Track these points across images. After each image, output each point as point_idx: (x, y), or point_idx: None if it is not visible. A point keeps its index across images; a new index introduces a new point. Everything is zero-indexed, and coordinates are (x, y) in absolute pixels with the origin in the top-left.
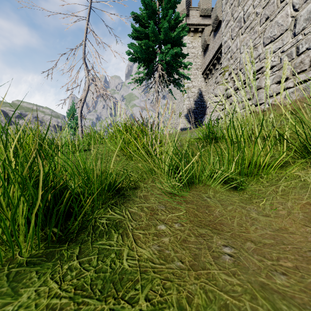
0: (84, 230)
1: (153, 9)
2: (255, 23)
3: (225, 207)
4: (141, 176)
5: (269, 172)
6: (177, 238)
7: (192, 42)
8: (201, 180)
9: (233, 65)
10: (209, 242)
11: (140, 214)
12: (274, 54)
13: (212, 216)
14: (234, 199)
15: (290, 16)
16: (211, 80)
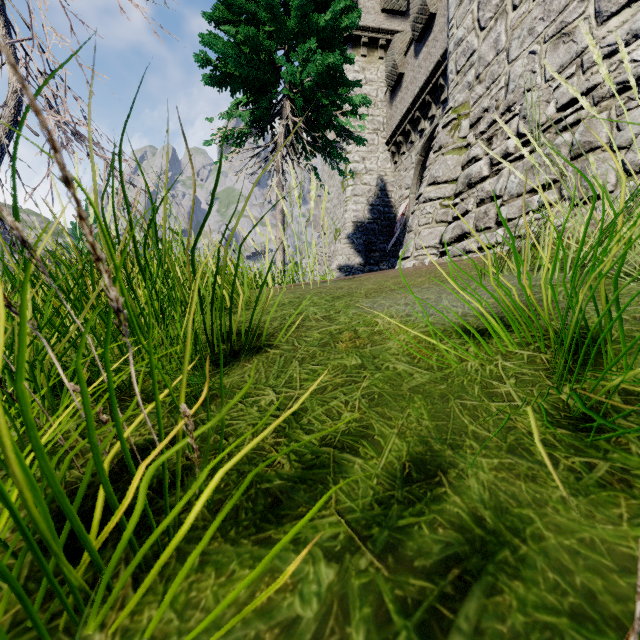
0: None
1: None
2: None
3: None
4: None
5: None
6: None
7: (365, 68)
8: None
9: (483, 100)
10: None
11: None
12: None
13: None
14: None
15: None
16: (407, 157)
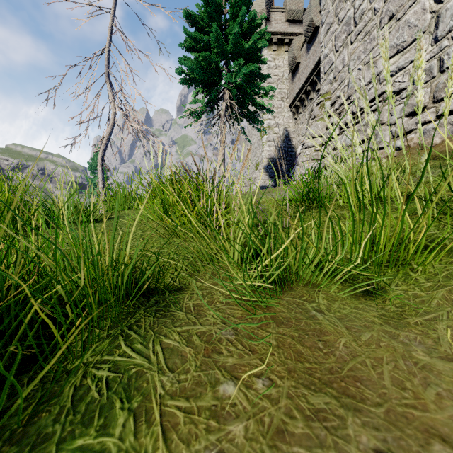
0: (52, 401)
1: (217, 5)
2: (372, 25)
3: (355, 334)
4: (192, 265)
5: (428, 260)
6: (264, 425)
7: (275, 59)
8: (303, 274)
9: (337, 91)
10: (339, 439)
11: (184, 351)
12: (403, 71)
13: (333, 357)
14: (371, 316)
15: (429, 12)
16: (302, 115)
